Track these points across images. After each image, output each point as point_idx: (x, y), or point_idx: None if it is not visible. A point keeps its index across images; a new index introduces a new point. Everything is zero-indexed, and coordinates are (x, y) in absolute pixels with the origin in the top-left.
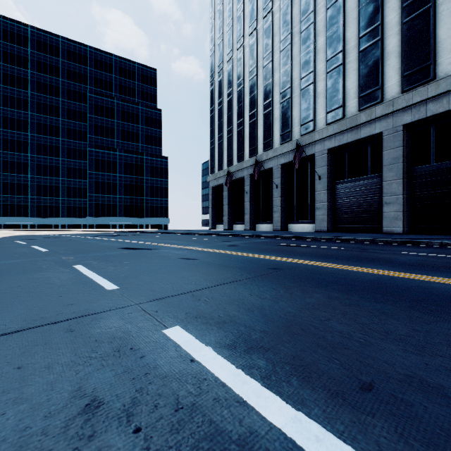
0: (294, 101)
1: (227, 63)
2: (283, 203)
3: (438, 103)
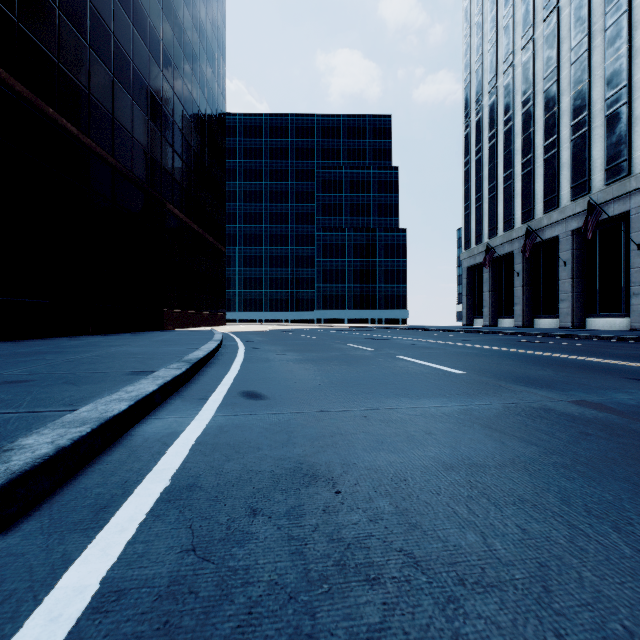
0: (594, 135)
1: (489, 94)
2: (576, 287)
3: None
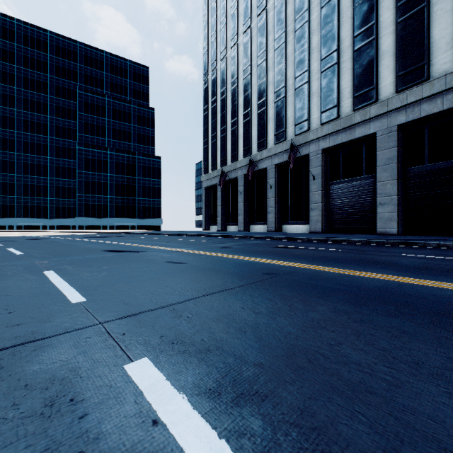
0: (289, 101)
1: (221, 61)
2: (277, 203)
3: (432, 104)
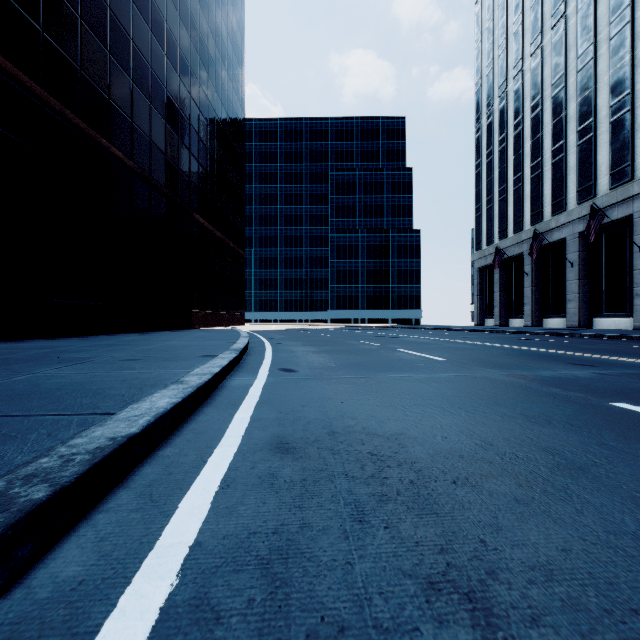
0: (600, 140)
1: (499, 98)
2: (583, 288)
3: None
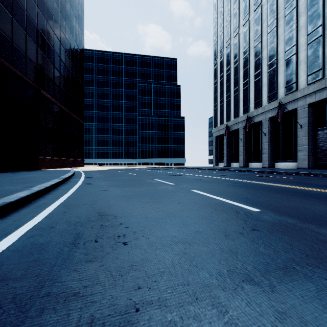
0: (279, 69)
1: (226, 48)
2: (270, 147)
3: None
